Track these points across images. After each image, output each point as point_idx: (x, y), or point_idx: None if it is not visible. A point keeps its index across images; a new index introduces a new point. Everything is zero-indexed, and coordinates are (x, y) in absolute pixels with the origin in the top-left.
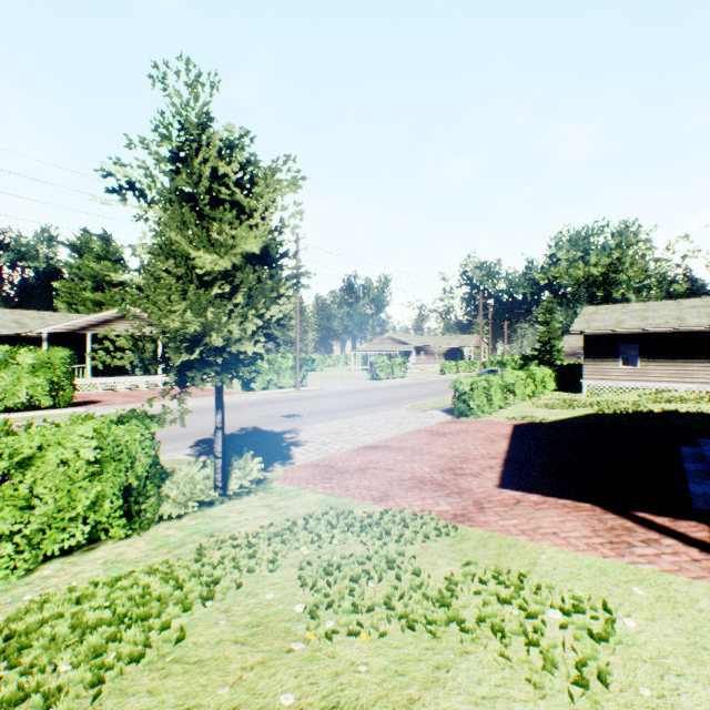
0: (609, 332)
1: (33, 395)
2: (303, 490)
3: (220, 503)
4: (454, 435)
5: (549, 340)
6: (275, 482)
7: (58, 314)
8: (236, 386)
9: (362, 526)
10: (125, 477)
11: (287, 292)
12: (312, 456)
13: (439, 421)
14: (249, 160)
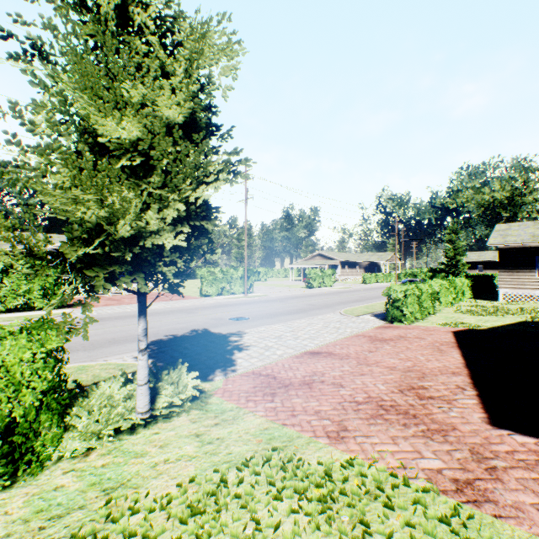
0: (525, 245)
1: (29, 298)
2: (242, 410)
3: (144, 427)
4: (395, 342)
5: (455, 255)
6: (213, 395)
7: (64, 236)
8: (197, 292)
9: (320, 499)
10: (9, 407)
11: (217, 169)
12: (254, 362)
13: (374, 325)
14: (174, 17)
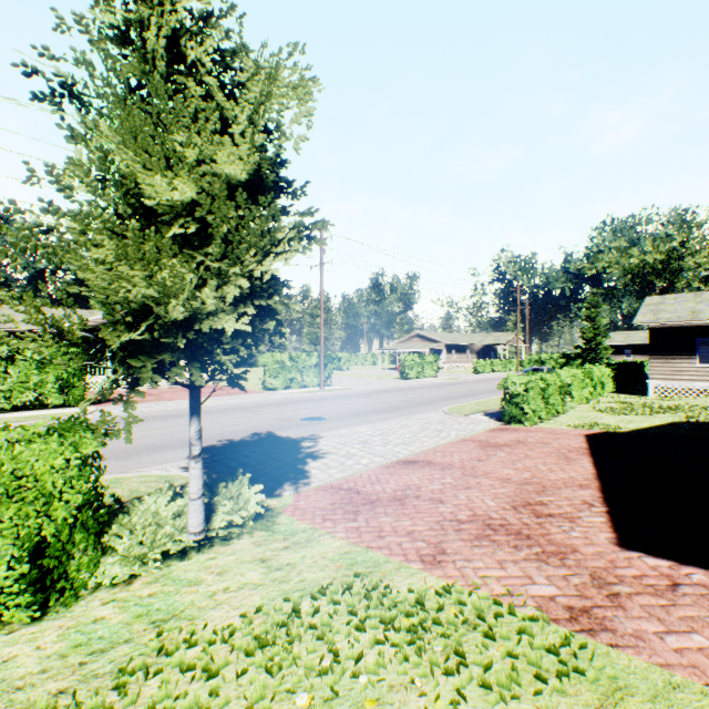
0: (682, 324)
1: (42, 393)
2: (317, 532)
3: (197, 551)
4: (511, 448)
5: (594, 336)
6: (281, 514)
7: (84, 311)
8: (259, 385)
9: (409, 629)
10: (38, 524)
11: (288, 237)
12: (333, 474)
13: (486, 427)
14: (235, 50)
